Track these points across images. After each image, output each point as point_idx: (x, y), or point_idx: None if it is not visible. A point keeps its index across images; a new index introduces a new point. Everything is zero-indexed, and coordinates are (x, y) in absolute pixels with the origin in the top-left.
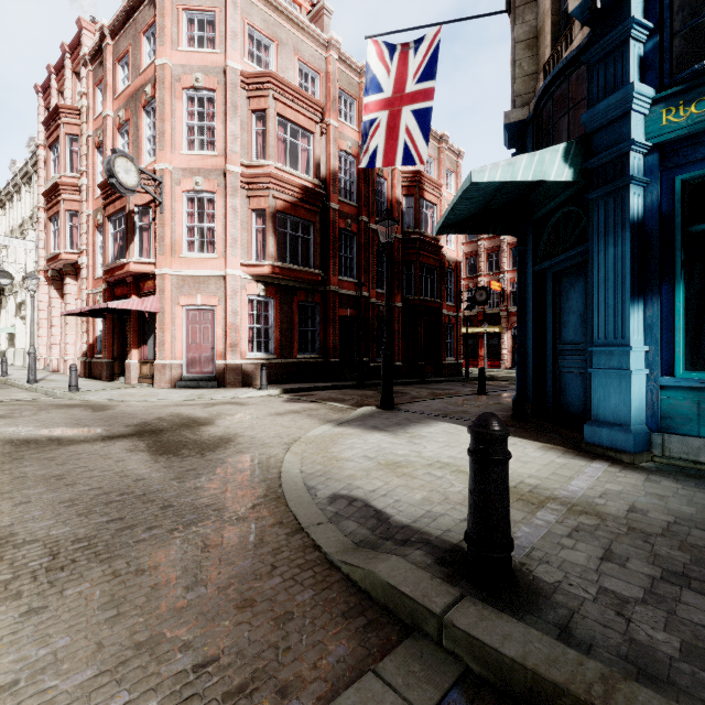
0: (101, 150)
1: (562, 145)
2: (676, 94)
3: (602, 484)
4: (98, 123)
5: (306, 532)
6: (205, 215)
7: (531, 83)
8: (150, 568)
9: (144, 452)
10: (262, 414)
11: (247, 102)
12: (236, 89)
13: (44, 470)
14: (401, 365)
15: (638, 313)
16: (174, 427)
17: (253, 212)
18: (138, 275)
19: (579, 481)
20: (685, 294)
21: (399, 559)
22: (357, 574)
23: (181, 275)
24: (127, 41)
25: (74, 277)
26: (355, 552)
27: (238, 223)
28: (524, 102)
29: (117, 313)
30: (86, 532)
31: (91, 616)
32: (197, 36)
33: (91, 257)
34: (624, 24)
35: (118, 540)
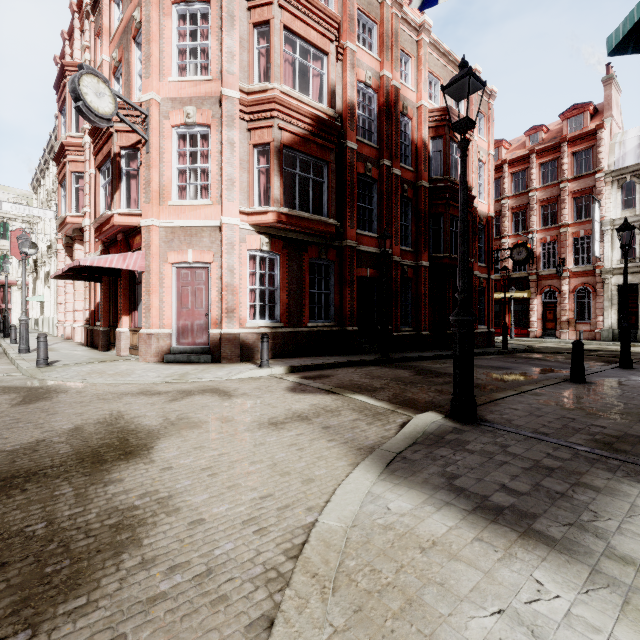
0: None
1: None
2: None
3: None
4: None
5: None
6: (198, 154)
7: None
8: None
9: None
10: (246, 423)
11: (247, 15)
12: None
13: None
14: (428, 334)
15: None
16: (65, 465)
17: (255, 148)
18: (127, 231)
19: None
20: None
21: None
22: None
23: (170, 227)
24: None
25: (82, 242)
26: None
27: (236, 160)
28: None
29: (105, 274)
30: None
31: None
32: None
33: (93, 218)
34: None
35: None
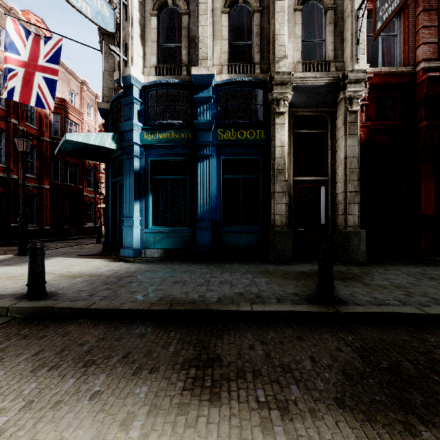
0: None
1: (112, 133)
2: (149, 129)
3: (113, 268)
4: None
5: None
6: None
7: (112, 92)
8: None
9: None
10: None
11: None
12: None
13: None
14: (49, 228)
15: (137, 205)
16: None
17: None
18: None
19: (105, 268)
20: (154, 199)
21: None
22: None
23: None
24: None
25: None
26: None
27: None
28: (108, 101)
29: None
30: None
31: None
32: None
33: None
34: (131, 97)
35: None
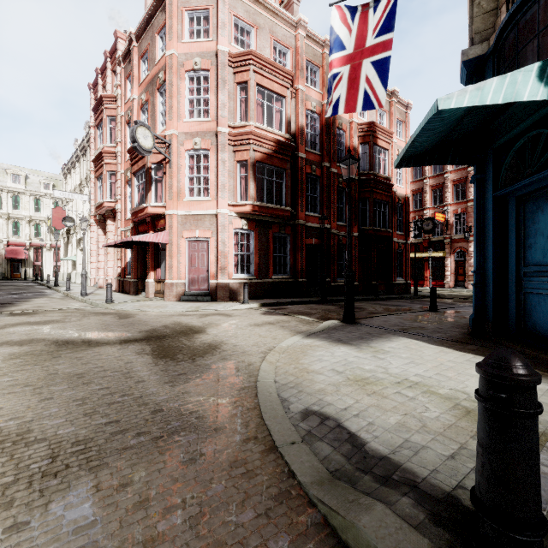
0: (130, 125)
1: (536, 64)
2: None
3: None
4: (128, 106)
5: (280, 452)
6: (202, 167)
7: (490, 19)
8: (130, 483)
9: (149, 355)
10: (244, 325)
11: (233, 77)
12: (224, 67)
13: (71, 369)
14: (357, 284)
15: None
16: (174, 334)
17: (238, 163)
18: (154, 216)
19: None
20: None
21: (385, 509)
22: (336, 520)
23: (184, 215)
24: (147, 42)
25: (112, 219)
26: (331, 486)
27: (226, 172)
28: (483, 38)
29: (139, 244)
30: (86, 434)
31: (64, 542)
32: (196, 31)
33: (124, 204)
34: None
35: (109, 445)
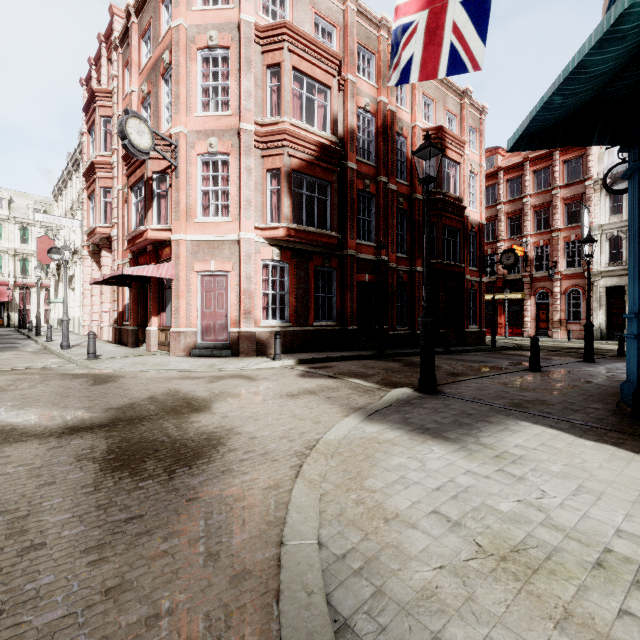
0: None
1: None
2: None
3: None
4: (126, 102)
5: None
6: (219, 178)
7: None
8: None
9: (95, 462)
10: (271, 395)
11: (261, 58)
12: (250, 44)
13: None
14: None
15: None
16: (159, 414)
17: (268, 172)
18: (157, 243)
19: None
20: None
21: None
22: None
23: (195, 241)
24: (148, 15)
25: (109, 249)
26: None
27: (252, 183)
28: None
29: (137, 281)
30: None
31: None
32: None
33: (121, 229)
34: None
35: None
